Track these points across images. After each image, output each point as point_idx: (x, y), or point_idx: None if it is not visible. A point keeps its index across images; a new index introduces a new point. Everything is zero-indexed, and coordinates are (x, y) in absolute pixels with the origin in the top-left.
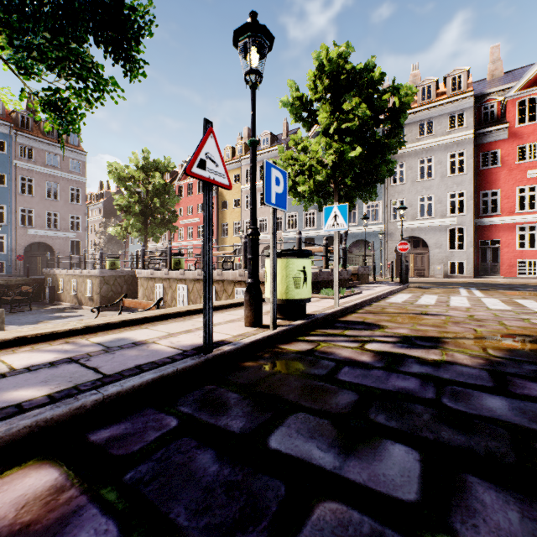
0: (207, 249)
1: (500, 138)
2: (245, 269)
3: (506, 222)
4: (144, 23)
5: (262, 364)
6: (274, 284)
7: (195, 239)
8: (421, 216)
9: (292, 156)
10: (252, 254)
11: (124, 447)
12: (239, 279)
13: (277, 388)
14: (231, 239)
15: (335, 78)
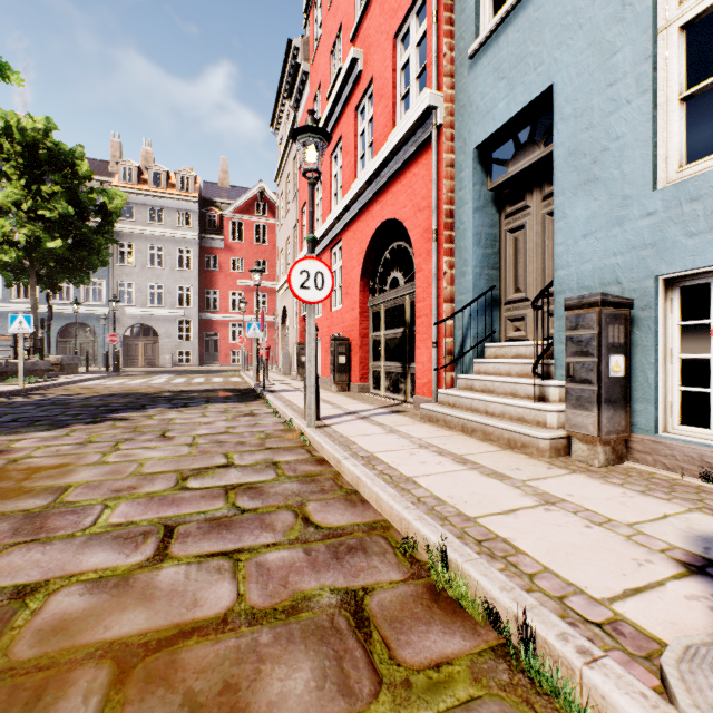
0: None
1: (220, 247)
2: None
3: (224, 319)
4: None
5: None
6: None
7: None
8: (159, 302)
9: None
10: None
11: None
12: None
13: None
14: None
15: (31, 147)
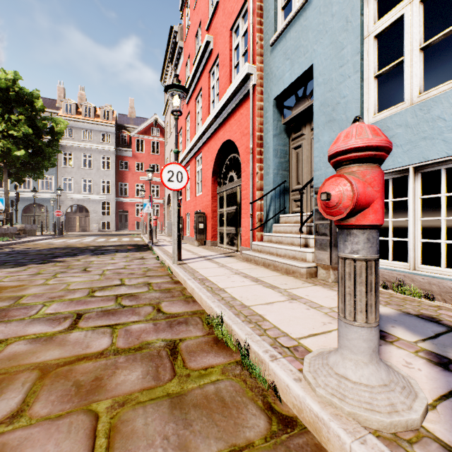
0: None
1: (129, 156)
2: None
3: (131, 201)
4: None
5: None
6: None
7: None
8: (89, 190)
9: None
10: None
11: None
12: None
13: None
14: None
15: (4, 90)
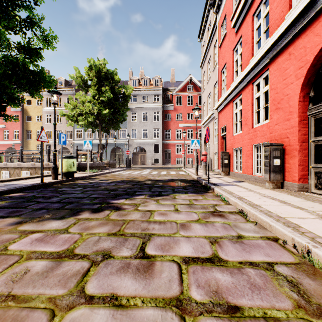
0: (42, 158)
1: (171, 109)
2: (49, 162)
3: (173, 143)
4: (22, 100)
5: (58, 185)
6: (62, 166)
7: (1, 140)
8: (146, 137)
9: (76, 105)
10: (54, 158)
11: (31, 192)
12: (45, 167)
13: (61, 187)
14: (34, 142)
15: (99, 73)
